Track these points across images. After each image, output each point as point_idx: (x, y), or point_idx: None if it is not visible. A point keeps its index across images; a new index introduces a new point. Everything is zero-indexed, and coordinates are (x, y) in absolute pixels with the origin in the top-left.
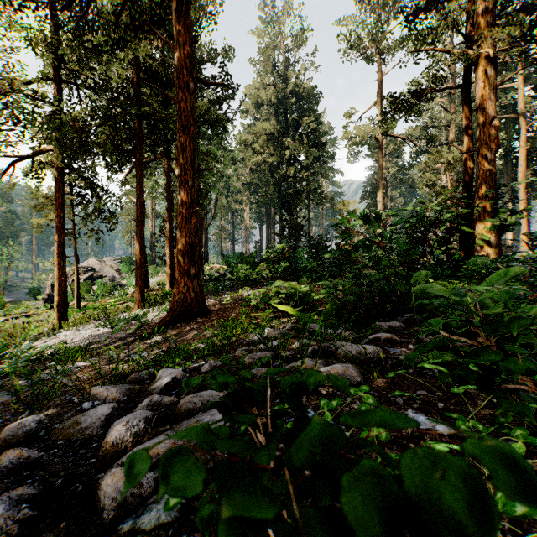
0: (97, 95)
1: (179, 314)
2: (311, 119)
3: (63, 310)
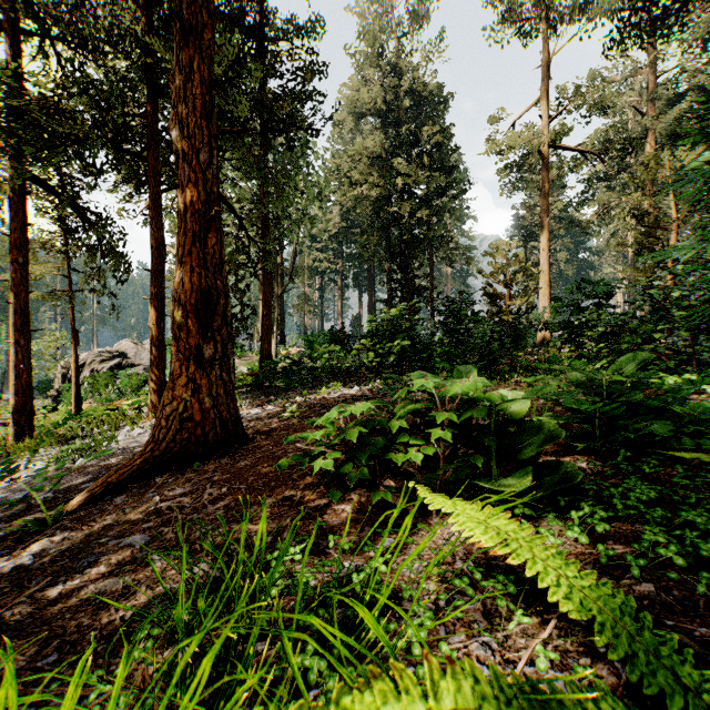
0: (82, 55)
1: (172, 448)
2: (436, 130)
3: (25, 421)
